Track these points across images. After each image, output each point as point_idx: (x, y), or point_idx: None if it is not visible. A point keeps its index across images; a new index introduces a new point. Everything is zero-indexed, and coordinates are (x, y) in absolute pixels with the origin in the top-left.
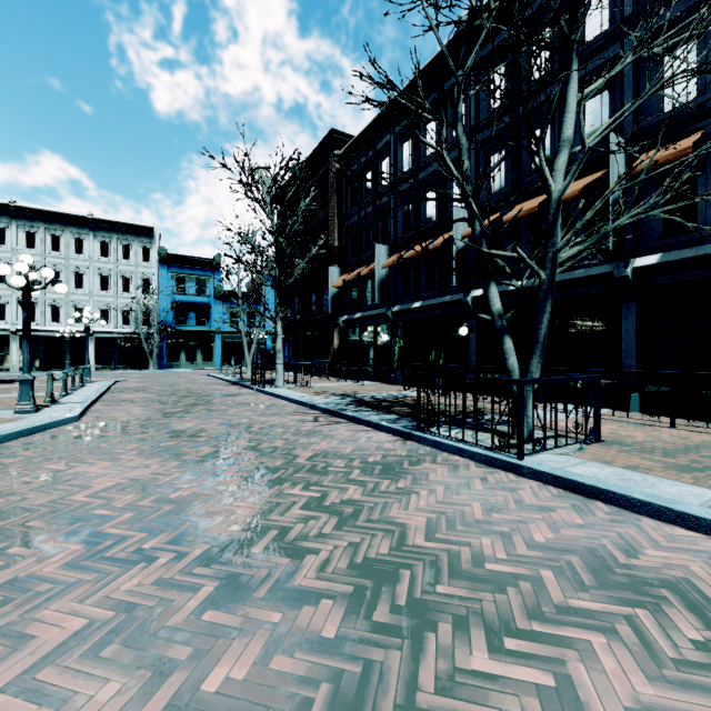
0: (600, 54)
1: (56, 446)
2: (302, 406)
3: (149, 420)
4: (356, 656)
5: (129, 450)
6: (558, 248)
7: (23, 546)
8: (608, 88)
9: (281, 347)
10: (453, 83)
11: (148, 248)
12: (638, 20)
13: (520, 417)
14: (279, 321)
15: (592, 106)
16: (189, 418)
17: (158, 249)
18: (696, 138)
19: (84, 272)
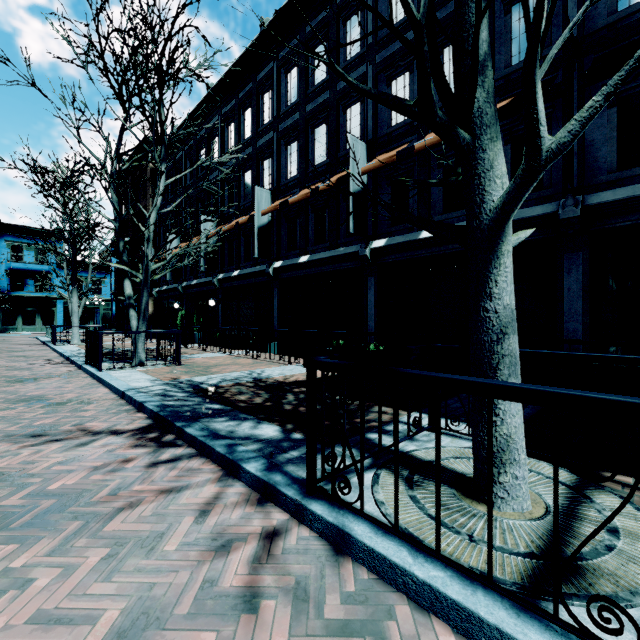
0: (267, 135)
1: None
2: (61, 356)
3: None
4: None
5: None
6: (146, 263)
7: None
8: (271, 156)
9: (77, 313)
10: (212, 126)
11: None
12: (278, 121)
13: (99, 350)
14: (75, 292)
15: (266, 165)
16: None
17: None
18: (285, 199)
19: None
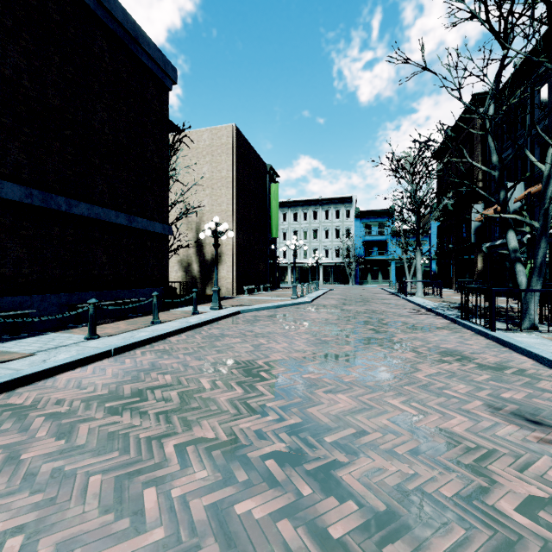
0: None
1: (303, 308)
2: (419, 306)
3: (336, 305)
4: (351, 343)
5: (324, 312)
6: (545, 207)
7: (295, 323)
8: None
9: (420, 270)
10: None
11: (349, 209)
12: None
13: (491, 308)
14: (418, 253)
15: None
16: (352, 306)
17: (354, 209)
18: None
19: (317, 230)
